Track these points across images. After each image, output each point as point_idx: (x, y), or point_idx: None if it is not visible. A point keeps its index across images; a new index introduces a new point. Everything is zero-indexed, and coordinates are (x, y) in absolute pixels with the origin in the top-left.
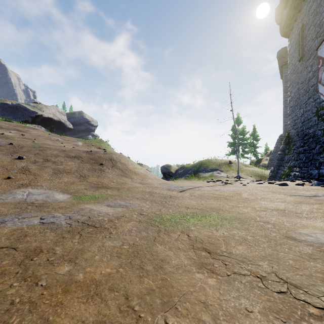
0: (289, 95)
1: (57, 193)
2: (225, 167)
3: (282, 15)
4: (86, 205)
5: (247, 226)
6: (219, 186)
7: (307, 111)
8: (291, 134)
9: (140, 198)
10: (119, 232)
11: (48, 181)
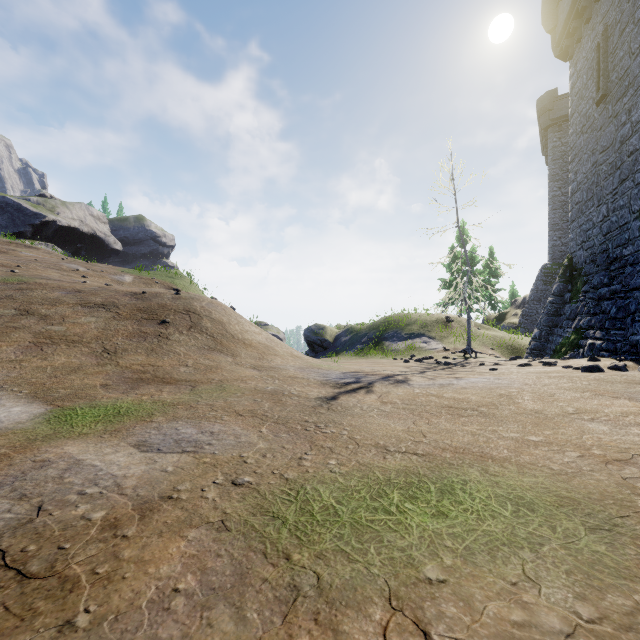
0: (572, 180)
1: (15, 399)
2: (438, 329)
3: (557, 14)
4: (69, 446)
5: (639, 552)
6: (437, 371)
7: (616, 208)
8: (577, 261)
9: (246, 412)
10: (111, 617)
11: (7, 366)
